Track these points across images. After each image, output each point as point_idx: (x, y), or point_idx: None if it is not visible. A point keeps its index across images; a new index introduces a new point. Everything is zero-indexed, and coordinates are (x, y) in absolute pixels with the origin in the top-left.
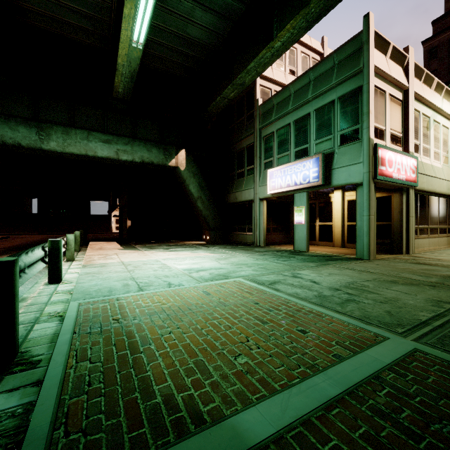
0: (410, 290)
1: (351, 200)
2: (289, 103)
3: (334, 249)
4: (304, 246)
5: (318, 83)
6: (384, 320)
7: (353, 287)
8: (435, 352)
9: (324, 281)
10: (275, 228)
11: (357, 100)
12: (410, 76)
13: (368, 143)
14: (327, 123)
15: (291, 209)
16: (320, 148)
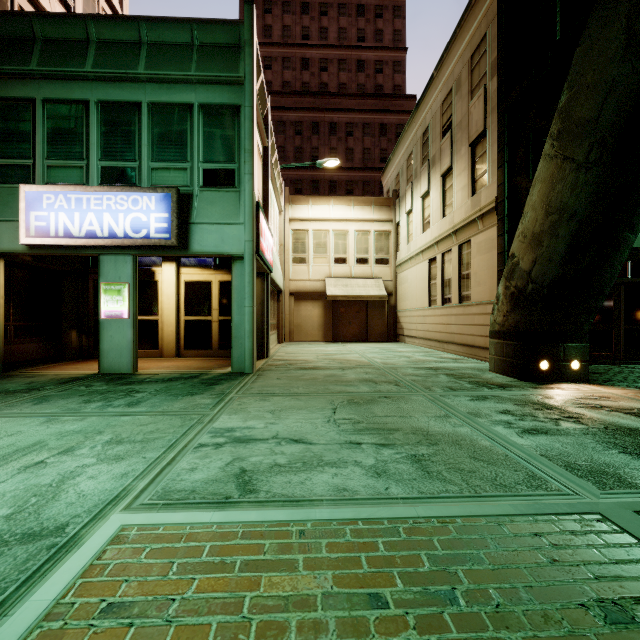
0: (393, 411)
1: (192, 282)
2: (86, 55)
3: (171, 361)
4: (126, 363)
5: (162, 56)
6: (515, 479)
7: (352, 428)
8: (639, 504)
9: (301, 432)
10: (24, 327)
11: (233, 125)
12: (269, 133)
13: (251, 198)
14: (178, 138)
15: (65, 288)
16: (163, 179)
